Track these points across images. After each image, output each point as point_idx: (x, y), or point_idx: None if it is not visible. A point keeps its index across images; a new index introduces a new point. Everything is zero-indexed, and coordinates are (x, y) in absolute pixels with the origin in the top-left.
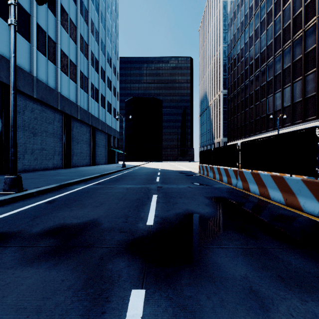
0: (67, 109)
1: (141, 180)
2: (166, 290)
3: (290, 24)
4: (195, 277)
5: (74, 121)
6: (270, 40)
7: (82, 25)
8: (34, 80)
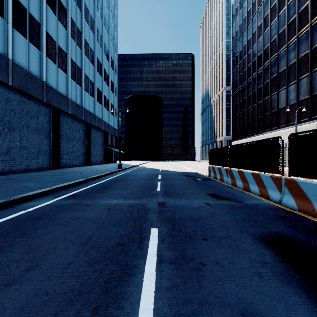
0: (55, 102)
1: (136, 188)
2: None
3: (307, 7)
4: None
5: (64, 116)
6: (282, 27)
7: (75, 9)
8: (10, 64)
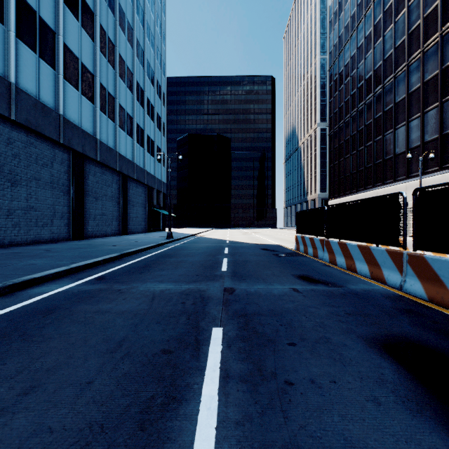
0: (77, 143)
1: (192, 267)
2: None
3: (437, 8)
4: None
5: (90, 164)
6: (401, 37)
7: (105, 12)
8: (11, 90)
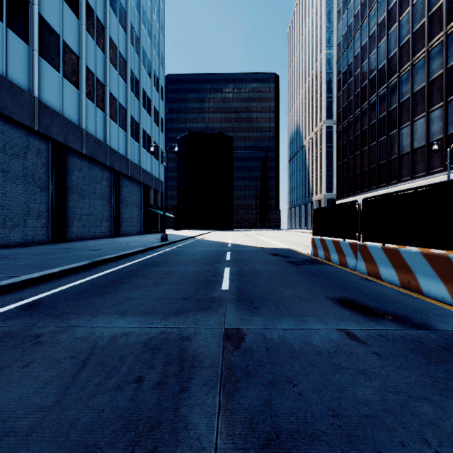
0: (57, 132)
1: (180, 282)
2: None
3: None
4: None
5: (75, 157)
6: (419, 20)
7: None
8: None
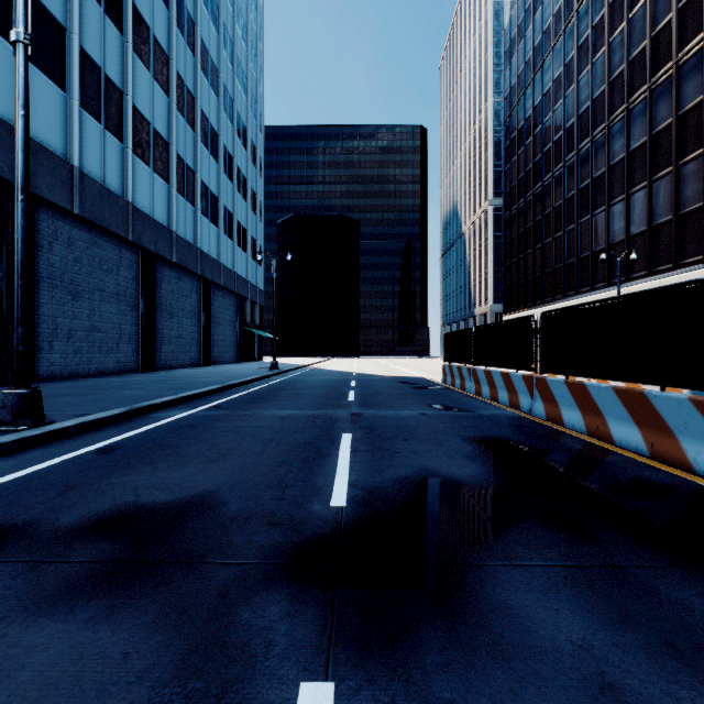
0: (148, 240)
1: (314, 398)
2: (388, 683)
3: (645, 51)
4: (458, 646)
5: (164, 267)
6: (600, 86)
7: (183, 53)
8: (74, 176)
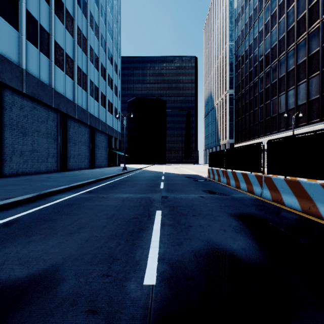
0: (63, 107)
1: (142, 186)
2: None
3: (305, 15)
4: None
5: (71, 120)
6: (282, 33)
7: (80, 17)
8: (23, 74)
